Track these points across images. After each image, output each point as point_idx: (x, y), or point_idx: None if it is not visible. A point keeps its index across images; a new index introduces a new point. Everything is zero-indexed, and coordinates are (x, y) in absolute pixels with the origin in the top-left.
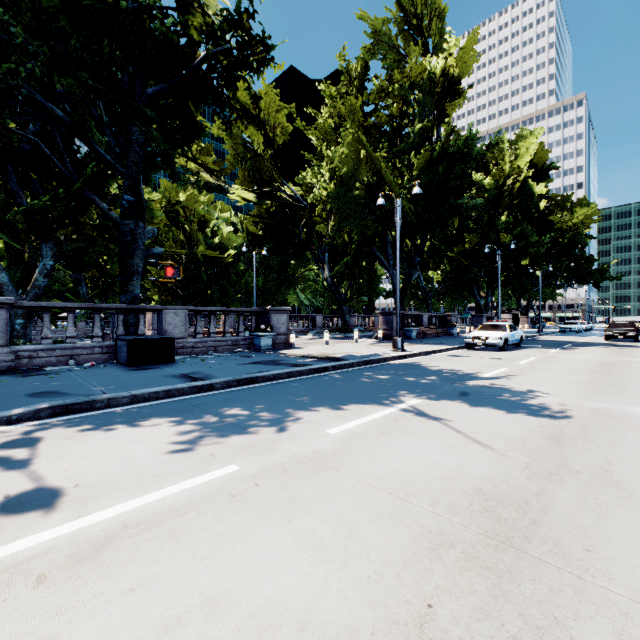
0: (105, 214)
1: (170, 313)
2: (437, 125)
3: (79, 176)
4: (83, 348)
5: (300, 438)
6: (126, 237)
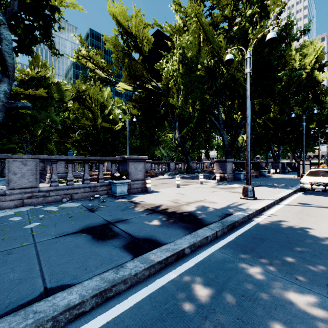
0: None
1: (15, 162)
2: (260, 21)
3: None
4: None
5: None
6: None
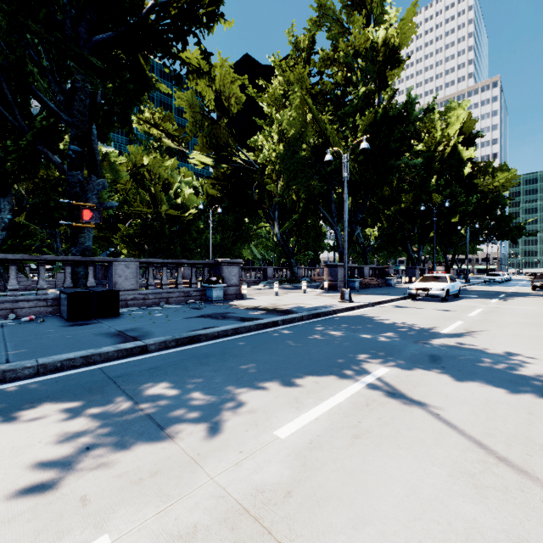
0: (57, 167)
1: (120, 265)
2: (378, 92)
3: (31, 129)
4: (26, 301)
5: (235, 450)
6: (74, 188)
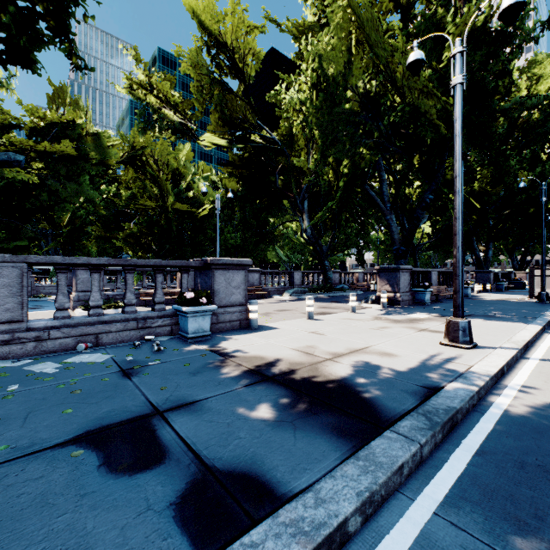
0: None
1: None
2: (461, 8)
3: None
4: None
5: None
6: None
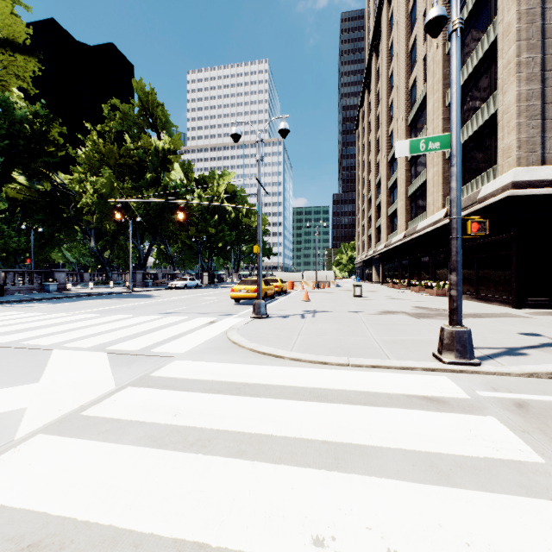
0: None
1: None
2: (163, 172)
3: None
4: None
5: (82, 302)
6: None
